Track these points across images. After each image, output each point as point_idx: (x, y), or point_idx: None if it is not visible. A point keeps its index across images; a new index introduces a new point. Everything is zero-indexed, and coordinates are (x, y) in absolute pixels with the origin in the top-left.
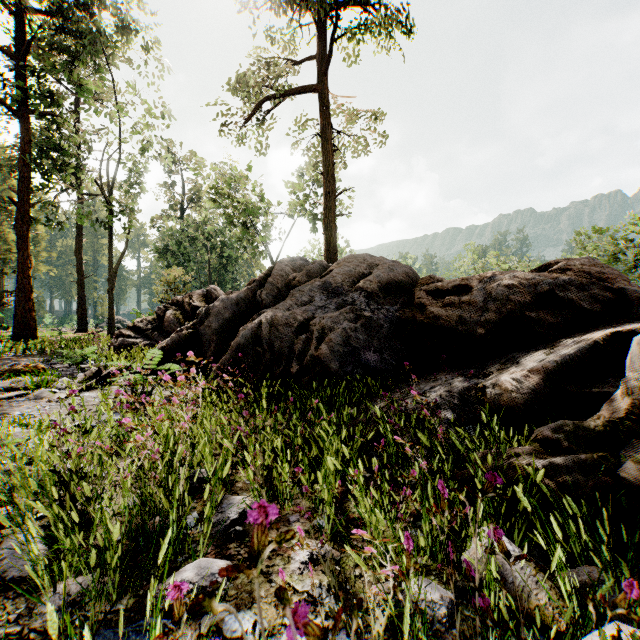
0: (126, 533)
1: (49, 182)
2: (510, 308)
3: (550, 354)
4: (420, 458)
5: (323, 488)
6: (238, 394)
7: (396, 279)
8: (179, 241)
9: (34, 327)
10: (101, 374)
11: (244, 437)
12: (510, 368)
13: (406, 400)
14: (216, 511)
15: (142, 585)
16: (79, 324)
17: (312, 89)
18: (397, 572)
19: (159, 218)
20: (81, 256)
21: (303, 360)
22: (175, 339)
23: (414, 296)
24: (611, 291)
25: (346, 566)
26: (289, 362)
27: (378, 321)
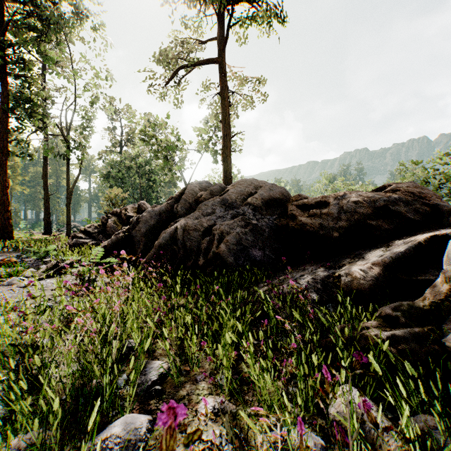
0: (69, 393)
1: (22, 125)
2: (357, 218)
3: (386, 251)
4: (296, 332)
5: (222, 354)
6: (159, 281)
7: (274, 197)
8: (118, 169)
9: (11, 231)
10: (59, 266)
11: (162, 316)
12: (358, 261)
13: (283, 285)
14: (141, 374)
15: (80, 437)
16: (45, 228)
17: (214, 61)
18: (283, 434)
19: (104, 152)
20: (47, 179)
21: (207, 255)
22: (114, 240)
23: (287, 209)
24: (428, 206)
25: (240, 417)
26: (197, 257)
27: (262, 227)
